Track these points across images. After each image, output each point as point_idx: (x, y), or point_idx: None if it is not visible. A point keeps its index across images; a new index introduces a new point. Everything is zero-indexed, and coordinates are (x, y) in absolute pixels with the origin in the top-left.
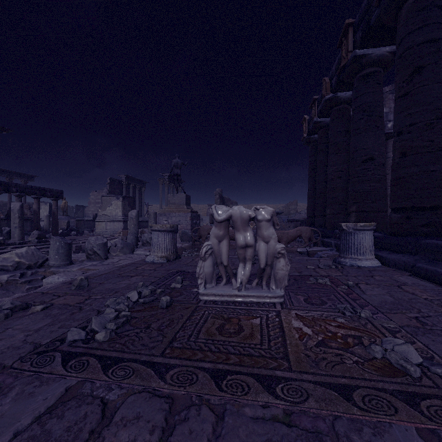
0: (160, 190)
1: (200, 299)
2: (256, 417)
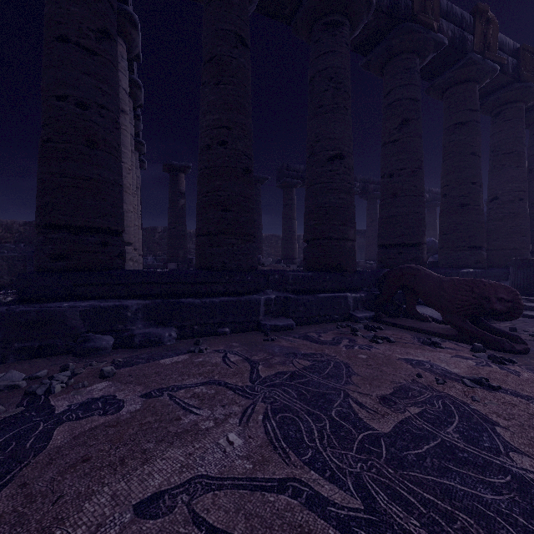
0: None
1: None
2: None
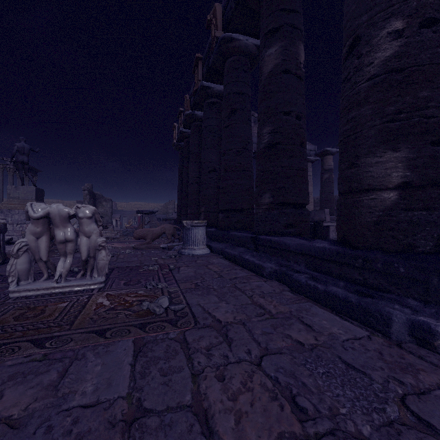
0: None
1: (10, 297)
2: (14, 364)
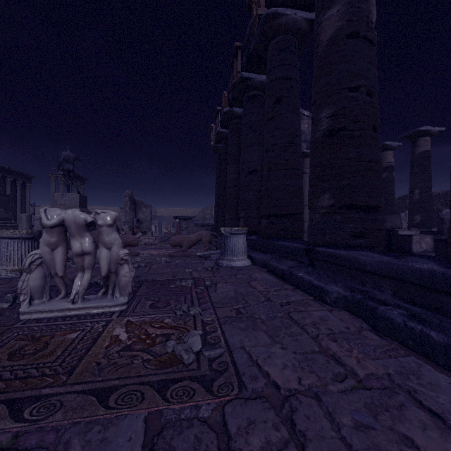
0: (52, 188)
1: (20, 319)
2: None
